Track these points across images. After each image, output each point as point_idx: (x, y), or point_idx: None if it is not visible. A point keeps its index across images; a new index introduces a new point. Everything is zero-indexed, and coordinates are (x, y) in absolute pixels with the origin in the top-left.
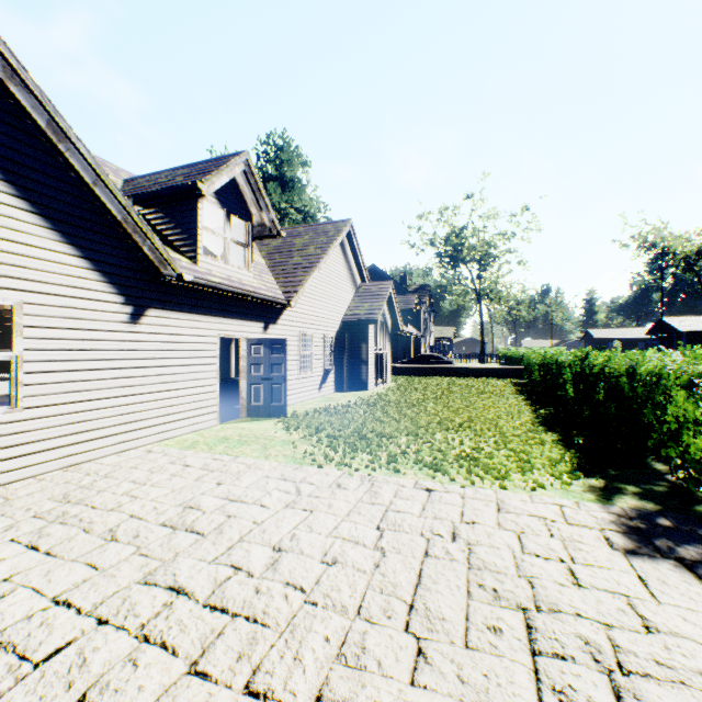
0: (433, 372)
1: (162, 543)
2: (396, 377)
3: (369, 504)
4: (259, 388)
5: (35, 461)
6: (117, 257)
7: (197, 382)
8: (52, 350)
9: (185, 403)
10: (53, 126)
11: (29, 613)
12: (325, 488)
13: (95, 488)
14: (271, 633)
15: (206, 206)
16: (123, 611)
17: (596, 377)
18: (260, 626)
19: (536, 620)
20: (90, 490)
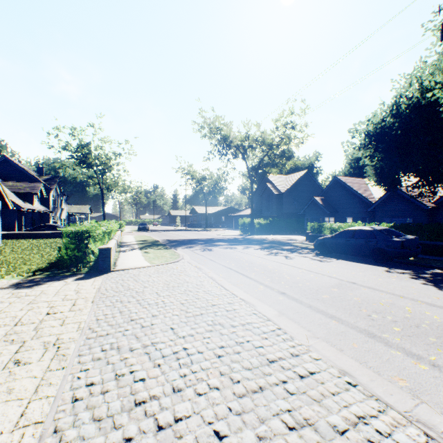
0: (48, 236)
1: None
2: (13, 241)
3: None
4: None
5: None
6: None
7: None
8: None
9: None
10: None
11: None
12: None
13: None
14: None
15: None
16: None
17: None
18: None
19: None
20: None
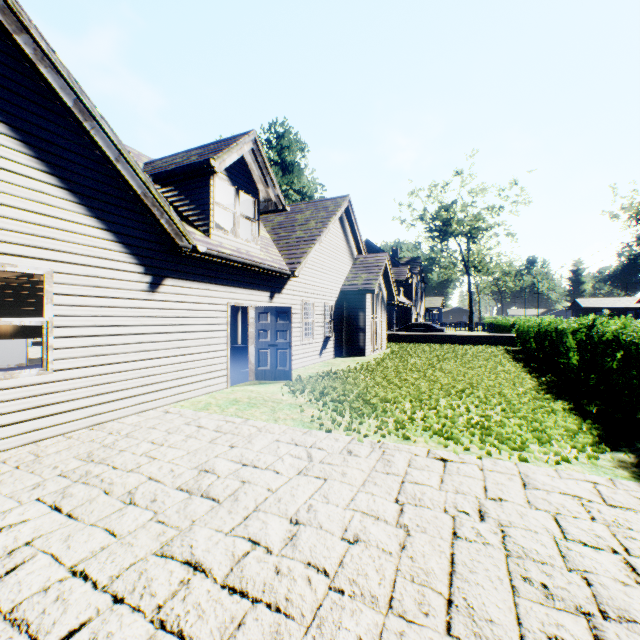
0: (426, 339)
1: (179, 509)
2: (390, 344)
3: (383, 473)
4: (266, 354)
5: (64, 420)
6: (138, 229)
7: (210, 347)
8: (79, 316)
9: (199, 366)
10: (79, 106)
11: (46, 584)
12: (336, 455)
13: (117, 448)
14: (296, 627)
15: (217, 184)
16: (139, 588)
17: (608, 345)
18: (283, 617)
19: (606, 631)
20: (112, 450)
